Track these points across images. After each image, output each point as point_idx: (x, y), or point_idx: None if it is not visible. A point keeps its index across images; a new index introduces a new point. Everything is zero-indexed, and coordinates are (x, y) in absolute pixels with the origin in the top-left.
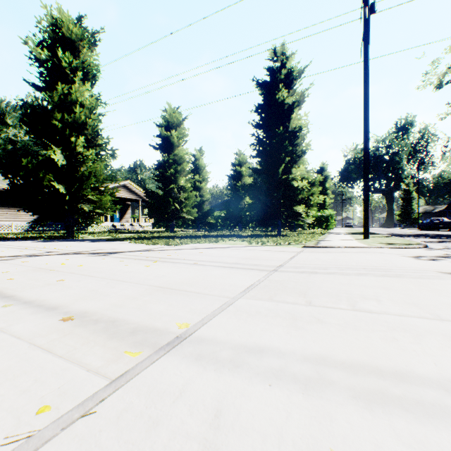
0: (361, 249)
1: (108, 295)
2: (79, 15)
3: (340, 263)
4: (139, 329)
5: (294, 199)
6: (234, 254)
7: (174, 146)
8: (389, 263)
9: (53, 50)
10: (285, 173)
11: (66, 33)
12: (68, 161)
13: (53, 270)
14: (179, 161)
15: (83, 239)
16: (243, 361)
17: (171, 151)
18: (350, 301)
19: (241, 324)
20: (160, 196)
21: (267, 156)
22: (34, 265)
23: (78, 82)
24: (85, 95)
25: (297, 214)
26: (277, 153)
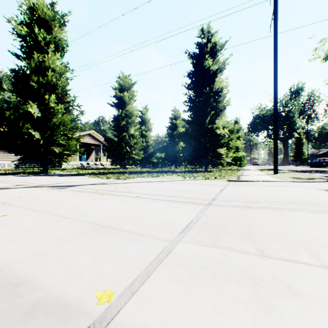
0: (277, 183)
1: (37, 236)
2: (52, 2)
3: (267, 196)
4: (41, 304)
5: (217, 143)
6: (171, 187)
7: (126, 104)
8: (312, 196)
9: (32, 28)
10: (210, 123)
11: (41, 14)
12: (42, 114)
13: (7, 203)
14: (129, 115)
15: (54, 174)
16: None
17: (124, 108)
18: (309, 250)
19: (183, 294)
20: (115, 142)
21: (196, 110)
22: None
23: (50, 53)
24: (56, 63)
25: (220, 155)
26: (204, 108)
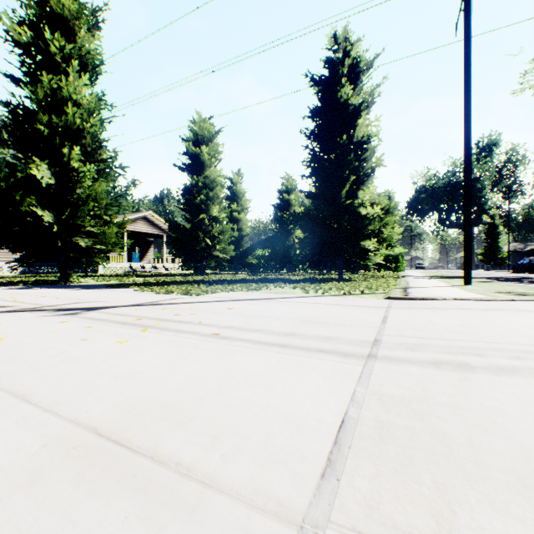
0: (485, 304)
1: None
2: None
3: (489, 335)
4: None
5: (361, 231)
6: (284, 312)
7: (205, 167)
8: None
9: (40, 31)
10: (348, 197)
11: (56, 7)
12: (57, 180)
13: None
14: (211, 184)
15: (78, 284)
16: None
17: (201, 173)
18: None
19: None
20: (187, 230)
21: (325, 175)
22: None
23: (72, 74)
24: (82, 92)
25: (366, 251)
26: (338, 171)
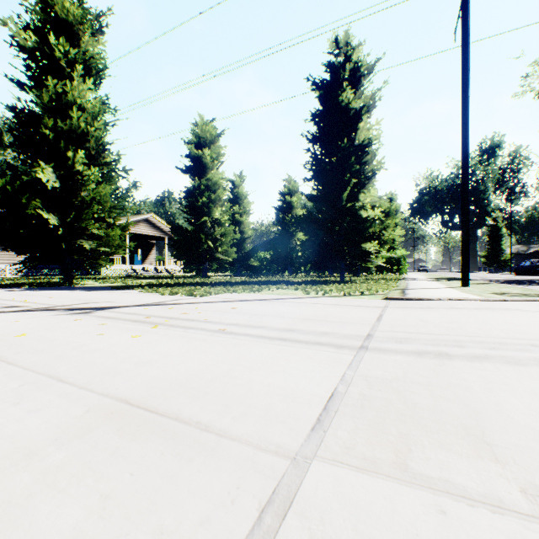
0: (477, 303)
1: None
2: None
3: (472, 330)
4: None
5: (362, 233)
6: (285, 311)
7: (207, 169)
8: None
9: (44, 36)
10: (349, 199)
11: (60, 13)
12: (62, 183)
13: None
14: (213, 187)
15: (83, 286)
16: None
17: (203, 175)
18: None
19: None
20: (189, 232)
21: (326, 178)
22: None
23: (77, 79)
24: (87, 96)
25: (367, 254)
26: (339, 174)
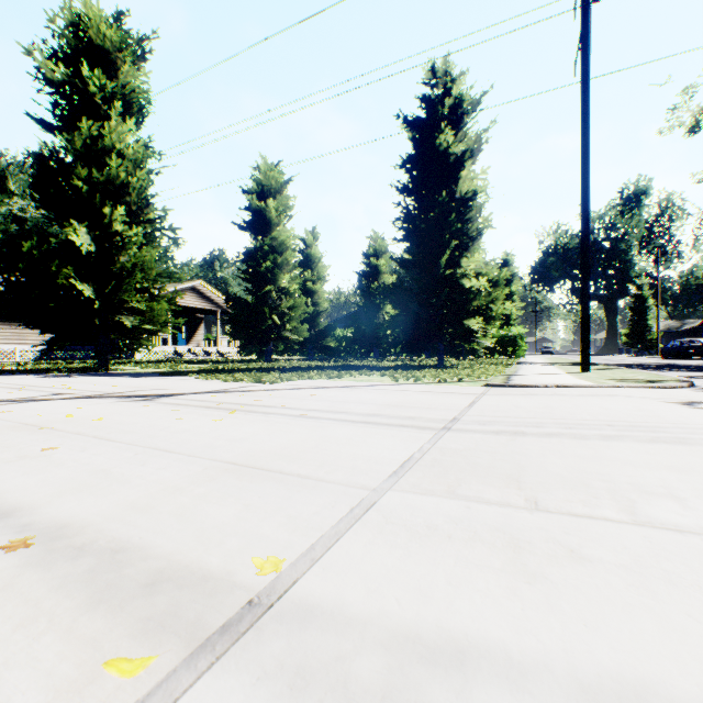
0: (585, 390)
1: (126, 482)
2: (118, 11)
3: (561, 414)
4: (166, 575)
5: (464, 307)
6: (370, 398)
7: (272, 225)
8: (649, 415)
9: (75, 66)
10: (449, 265)
11: (96, 38)
12: (98, 246)
13: (47, 427)
14: (279, 248)
15: (123, 372)
16: (418, 699)
17: (267, 233)
18: (620, 501)
19: (398, 562)
20: (249, 305)
21: (421, 239)
22: (17, 418)
23: (115, 118)
24: (127, 139)
25: (470, 332)
26: (437, 234)
